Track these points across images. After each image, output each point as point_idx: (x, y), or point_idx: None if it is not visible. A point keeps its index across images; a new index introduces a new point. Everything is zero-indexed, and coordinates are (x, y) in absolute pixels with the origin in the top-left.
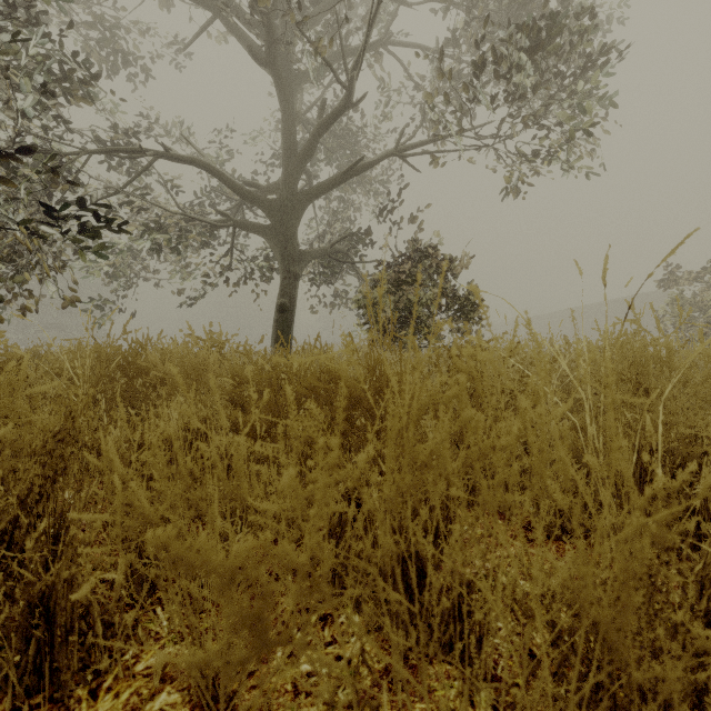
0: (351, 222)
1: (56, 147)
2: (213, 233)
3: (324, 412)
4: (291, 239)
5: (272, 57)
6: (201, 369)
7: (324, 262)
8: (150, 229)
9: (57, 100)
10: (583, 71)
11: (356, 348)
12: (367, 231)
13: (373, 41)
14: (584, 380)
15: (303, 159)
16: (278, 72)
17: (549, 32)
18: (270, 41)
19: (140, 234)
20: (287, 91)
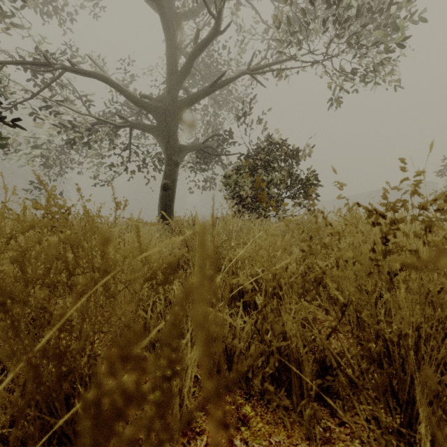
0: (219, 131)
1: None
2: (118, 134)
3: None
4: (172, 135)
5: None
6: None
7: (199, 156)
8: (66, 128)
9: None
10: None
11: None
12: (230, 132)
13: None
14: None
15: (182, 75)
16: (161, 6)
17: None
18: None
19: (59, 132)
20: (169, 23)
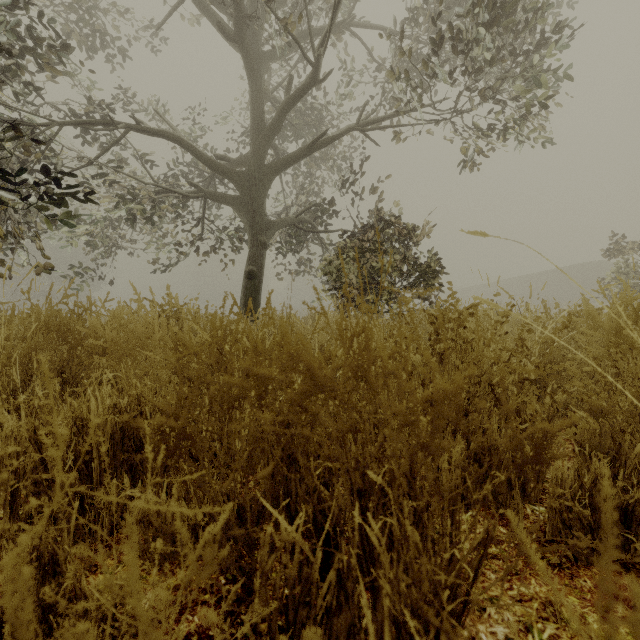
0: (316, 196)
1: (30, 118)
2: (186, 205)
3: (273, 417)
4: (259, 209)
5: (240, 33)
6: (147, 336)
7: (291, 232)
8: (124, 199)
9: (29, 71)
10: (541, 45)
11: (324, 311)
12: (331, 203)
13: (337, 22)
14: (561, 346)
15: (271, 132)
16: (246, 49)
17: (510, 4)
18: (238, 17)
19: (115, 205)
20: (255, 67)
